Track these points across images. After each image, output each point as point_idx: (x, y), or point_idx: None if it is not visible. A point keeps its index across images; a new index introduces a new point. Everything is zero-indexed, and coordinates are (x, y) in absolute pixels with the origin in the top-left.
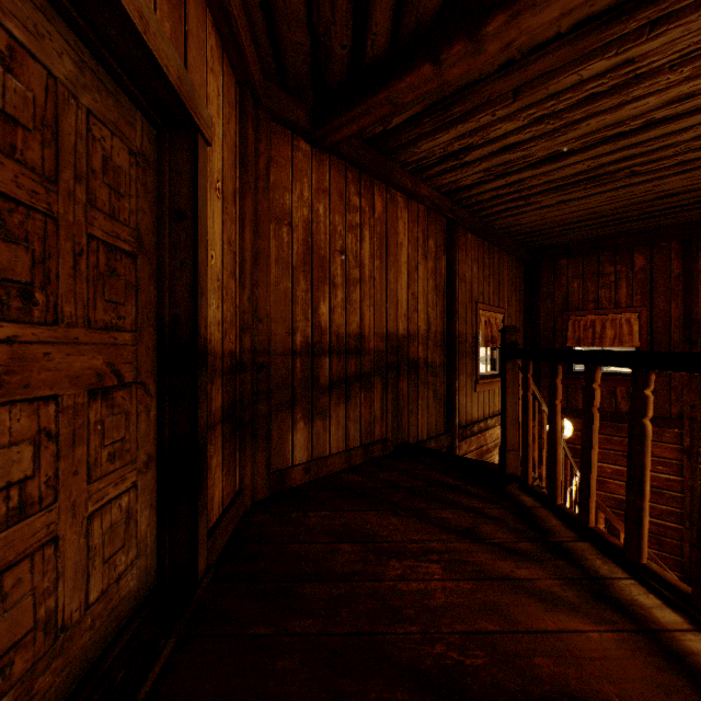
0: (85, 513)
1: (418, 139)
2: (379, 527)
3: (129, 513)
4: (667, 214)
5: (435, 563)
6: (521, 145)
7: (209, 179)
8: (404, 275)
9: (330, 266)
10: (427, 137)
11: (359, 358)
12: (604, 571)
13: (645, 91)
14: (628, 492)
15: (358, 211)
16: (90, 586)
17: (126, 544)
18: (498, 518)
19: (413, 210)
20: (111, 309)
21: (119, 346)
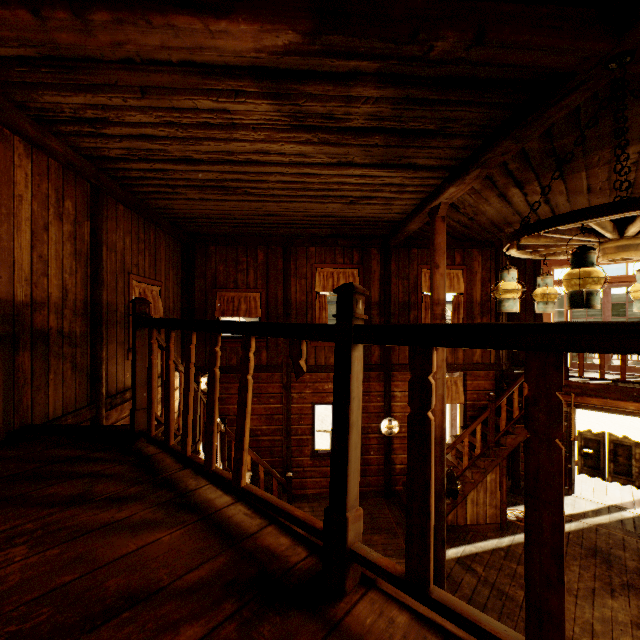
0: None
1: (38, 86)
2: None
3: None
4: (273, 227)
5: (21, 545)
6: (159, 139)
7: None
8: (26, 233)
9: None
10: (50, 89)
11: None
12: (193, 486)
13: (242, 137)
14: (207, 422)
15: None
16: None
17: None
18: (117, 474)
19: (41, 163)
20: None
21: None
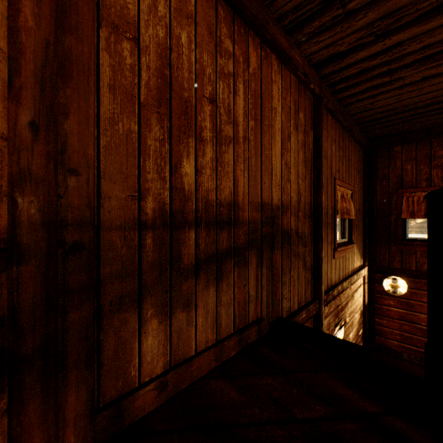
0: None
1: None
2: None
3: None
4: None
5: None
6: None
7: None
8: (278, 142)
9: (196, 115)
10: None
11: (232, 230)
12: None
13: None
14: None
15: (231, 58)
16: None
17: None
18: None
19: (286, 78)
20: None
21: None
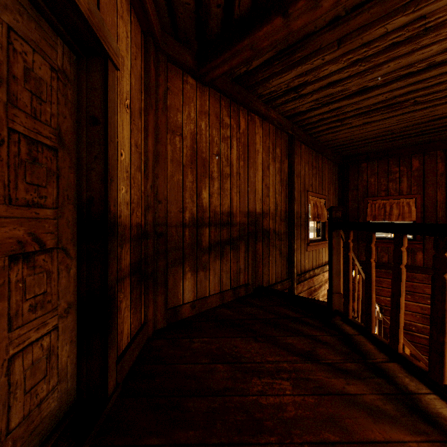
0: (6, 356)
1: (270, 77)
2: (244, 350)
3: (51, 350)
4: (436, 131)
5: (286, 380)
6: (341, 81)
7: (119, 96)
8: (260, 172)
9: (209, 165)
10: (276, 76)
11: (229, 229)
12: (412, 387)
13: (431, 41)
14: (431, 329)
15: (229, 128)
16: (11, 415)
17: (47, 375)
18: (329, 343)
19: (266, 128)
20: (32, 190)
21: (41, 220)
